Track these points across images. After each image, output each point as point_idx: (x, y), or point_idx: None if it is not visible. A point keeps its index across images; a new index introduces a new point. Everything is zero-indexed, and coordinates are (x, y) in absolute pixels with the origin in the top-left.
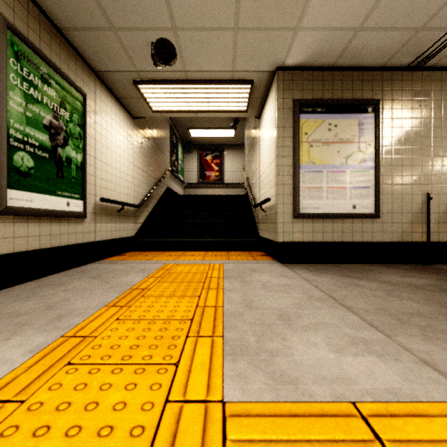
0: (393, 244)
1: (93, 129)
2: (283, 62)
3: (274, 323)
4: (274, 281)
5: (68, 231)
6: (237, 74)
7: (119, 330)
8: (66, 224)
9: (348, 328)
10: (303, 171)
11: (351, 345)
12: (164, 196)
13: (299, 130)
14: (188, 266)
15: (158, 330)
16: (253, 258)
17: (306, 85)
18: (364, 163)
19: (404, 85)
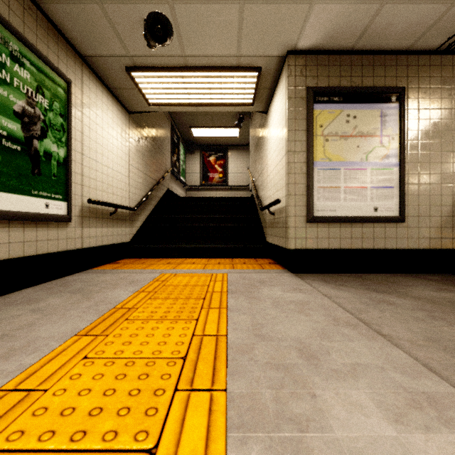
0: (420, 252)
1: (79, 121)
2: (296, 44)
3: (295, 363)
4: (287, 296)
5: (47, 237)
6: (243, 59)
7: (82, 378)
8: (44, 229)
9: (399, 373)
10: (318, 169)
11: (413, 407)
12: (164, 199)
13: (313, 122)
14: (187, 277)
15: (137, 376)
16: (261, 266)
17: (321, 71)
18: (387, 159)
19: (432, 71)
